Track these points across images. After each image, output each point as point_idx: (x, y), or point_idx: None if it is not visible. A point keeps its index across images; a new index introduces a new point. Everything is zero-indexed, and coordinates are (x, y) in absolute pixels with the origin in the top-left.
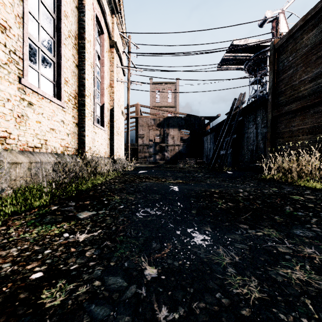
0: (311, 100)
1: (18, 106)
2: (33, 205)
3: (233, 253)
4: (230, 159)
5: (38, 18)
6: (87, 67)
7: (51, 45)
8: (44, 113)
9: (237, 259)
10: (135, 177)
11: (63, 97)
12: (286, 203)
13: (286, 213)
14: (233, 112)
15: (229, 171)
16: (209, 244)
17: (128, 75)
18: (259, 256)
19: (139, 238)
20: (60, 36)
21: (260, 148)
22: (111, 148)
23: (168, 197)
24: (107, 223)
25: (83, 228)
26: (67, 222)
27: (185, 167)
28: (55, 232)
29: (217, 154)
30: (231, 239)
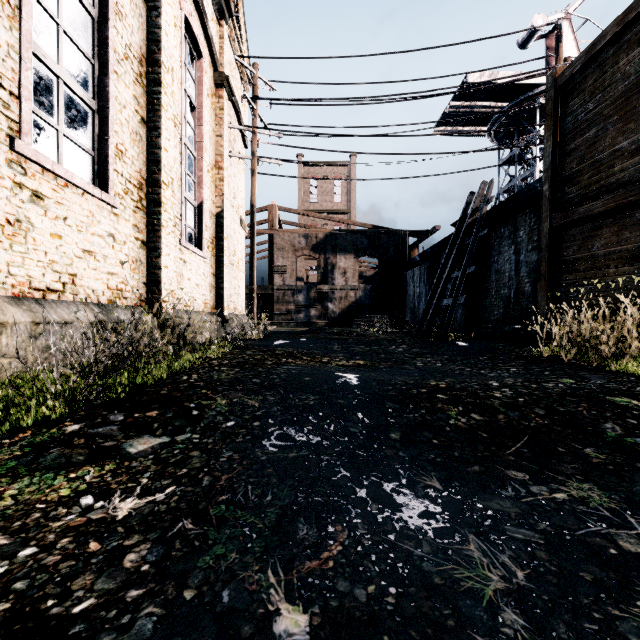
0: (637, 192)
1: (8, 200)
2: (21, 421)
3: (506, 557)
4: (461, 317)
5: (57, 15)
6: (165, 124)
7: (87, 74)
8: (70, 218)
9: (522, 579)
10: (266, 354)
11: (112, 185)
12: (602, 415)
13: (608, 440)
14: (467, 221)
15: (460, 341)
16: (441, 527)
17: (253, 144)
18: (576, 567)
19: (266, 509)
20: (105, 56)
21: (524, 293)
22: (218, 294)
23: (337, 400)
24: (193, 466)
25: (131, 481)
26: (97, 464)
27: (369, 333)
28: (61, 493)
29: (435, 306)
30: (493, 513)
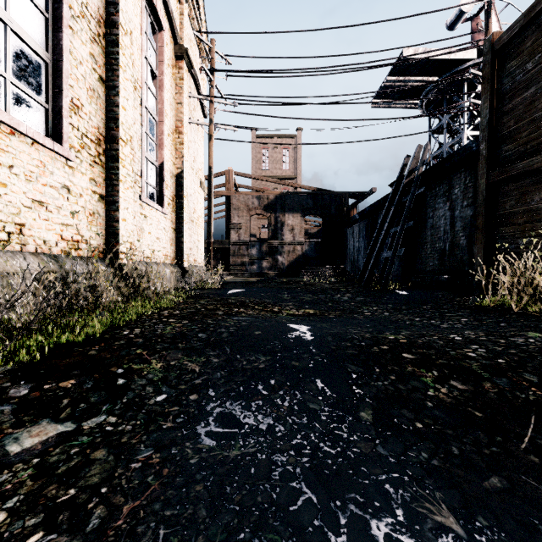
0: None
1: None
2: None
3: None
4: (398, 268)
5: None
6: (123, 84)
7: (40, 26)
8: (16, 167)
9: None
10: (219, 303)
11: (66, 138)
12: None
13: None
14: (404, 181)
15: (399, 290)
16: None
17: (210, 112)
18: None
19: None
20: (59, 10)
21: (459, 246)
22: (178, 247)
23: (290, 362)
24: (86, 482)
25: None
26: None
27: (315, 283)
28: None
29: (375, 258)
30: None
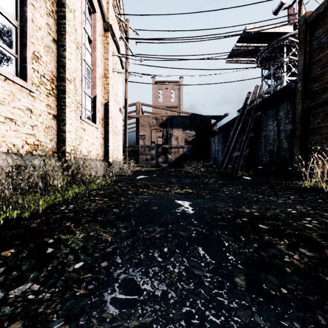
0: None
1: None
2: None
3: None
4: (243, 162)
5: None
6: (69, 43)
7: (11, 3)
8: None
9: None
10: (130, 185)
11: (29, 77)
12: None
13: None
14: (247, 108)
15: (245, 176)
16: None
17: (126, 64)
18: None
19: None
20: None
21: (283, 148)
22: (105, 149)
23: (179, 232)
24: None
25: None
26: None
27: (191, 171)
28: None
29: (229, 156)
30: None
